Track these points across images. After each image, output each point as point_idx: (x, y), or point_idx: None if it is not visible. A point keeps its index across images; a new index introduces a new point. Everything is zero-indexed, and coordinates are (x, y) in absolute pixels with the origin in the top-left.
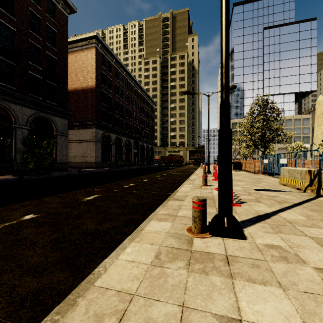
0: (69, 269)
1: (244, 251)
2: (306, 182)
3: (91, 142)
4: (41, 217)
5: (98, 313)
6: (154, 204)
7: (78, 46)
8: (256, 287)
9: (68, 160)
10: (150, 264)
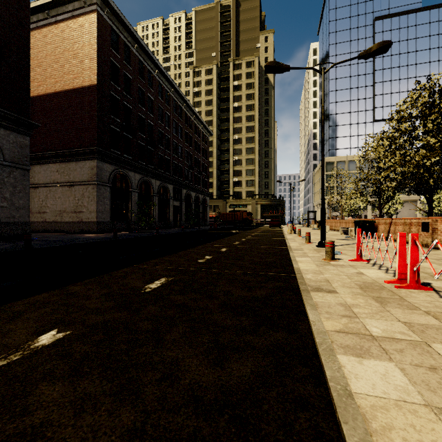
0: None
1: None
2: None
3: (89, 185)
4: None
5: None
6: None
7: (67, 12)
8: None
9: (50, 218)
10: None
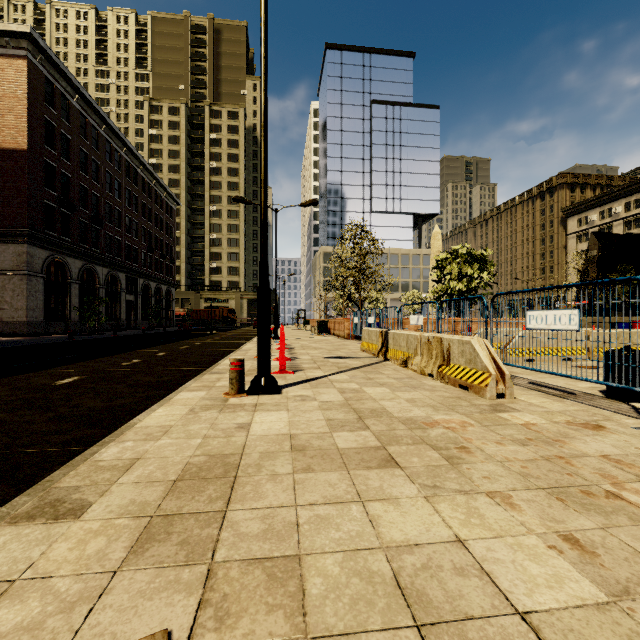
0: (98, 427)
1: (273, 400)
2: (380, 345)
3: (14, 276)
4: (0, 405)
5: (147, 433)
6: (182, 380)
7: None
8: (270, 412)
9: None
10: (185, 414)
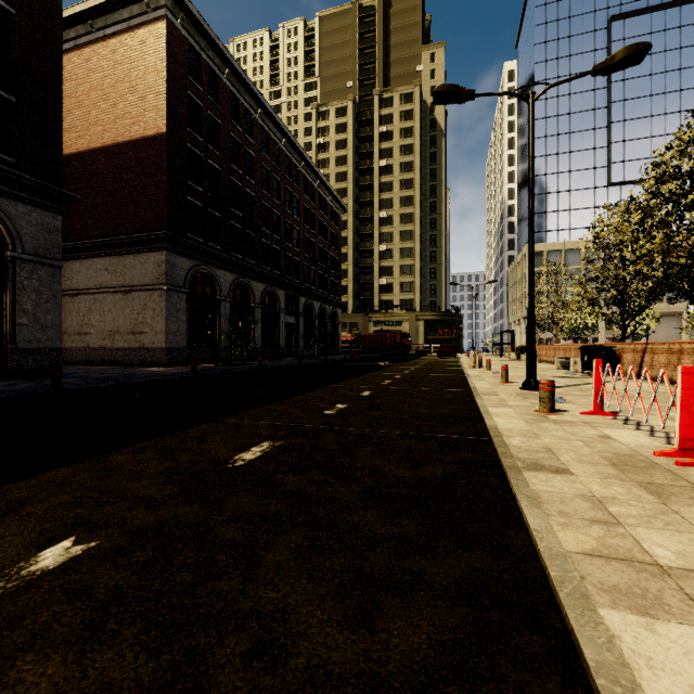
0: None
1: None
2: None
3: (154, 291)
4: None
5: None
6: None
7: (121, 21)
8: None
9: (95, 342)
10: None
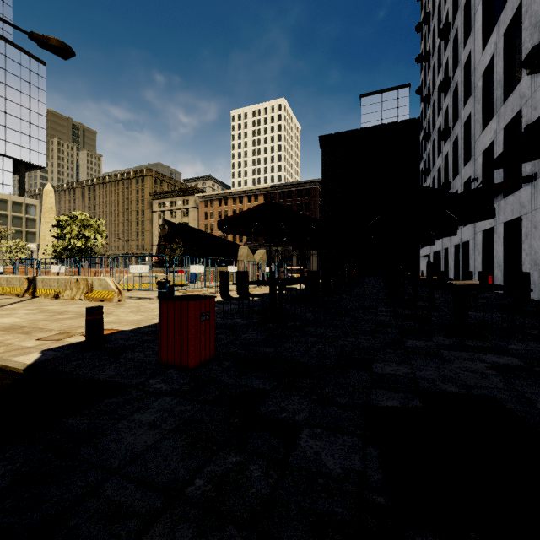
0: None
1: None
2: (25, 288)
3: None
4: None
5: None
6: None
7: None
8: None
9: None
10: None
